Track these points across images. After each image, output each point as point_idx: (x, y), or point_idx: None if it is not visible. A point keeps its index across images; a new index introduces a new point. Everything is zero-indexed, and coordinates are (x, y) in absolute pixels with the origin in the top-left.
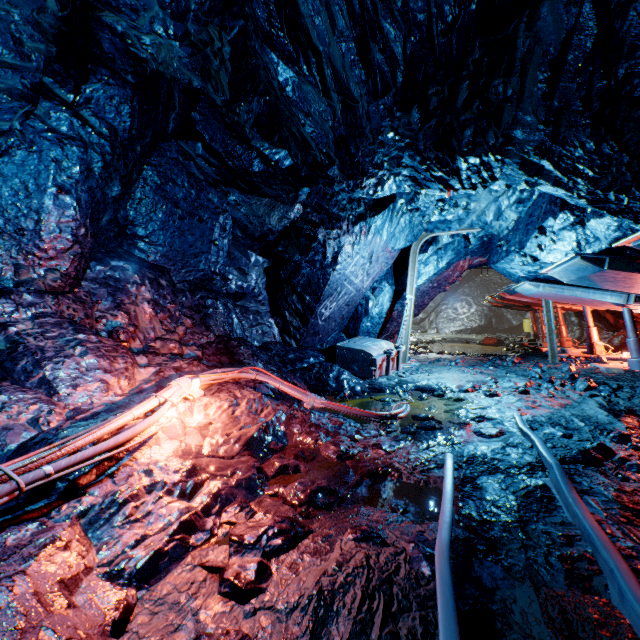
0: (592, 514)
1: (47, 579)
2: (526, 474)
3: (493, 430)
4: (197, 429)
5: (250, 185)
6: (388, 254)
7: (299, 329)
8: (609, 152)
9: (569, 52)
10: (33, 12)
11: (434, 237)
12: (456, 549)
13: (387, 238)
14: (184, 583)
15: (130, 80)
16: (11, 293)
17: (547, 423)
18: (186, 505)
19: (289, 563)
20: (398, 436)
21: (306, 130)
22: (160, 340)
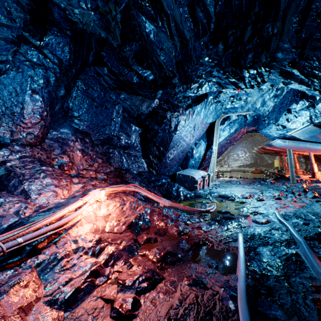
0: None
1: (12, 307)
2: (285, 246)
3: (263, 220)
4: (102, 217)
5: (131, 89)
6: (203, 125)
7: (157, 164)
8: None
9: (313, 3)
10: None
11: (228, 116)
12: (248, 292)
13: (203, 117)
14: (91, 308)
15: (68, 33)
16: (8, 145)
17: (293, 216)
18: (95, 260)
19: (151, 299)
20: (210, 222)
21: (161, 58)
22: (85, 170)
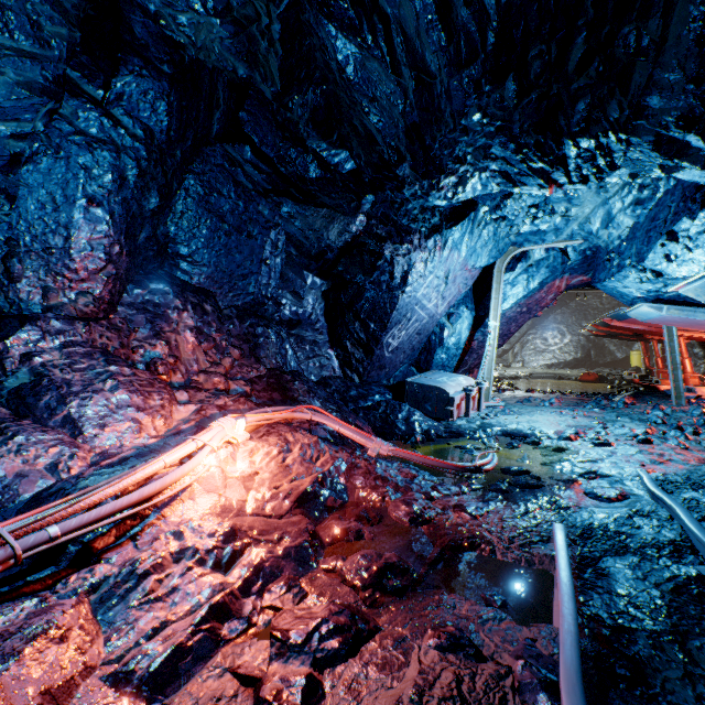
0: None
1: (26, 690)
2: (670, 558)
3: (611, 491)
4: (240, 480)
5: (305, 194)
6: (467, 273)
7: (362, 362)
8: None
9: None
10: None
11: (523, 252)
12: (586, 673)
13: (466, 254)
14: (208, 697)
15: (166, 71)
16: (37, 319)
17: (685, 484)
18: (220, 580)
19: (348, 680)
20: (486, 495)
21: (370, 120)
22: (203, 373)
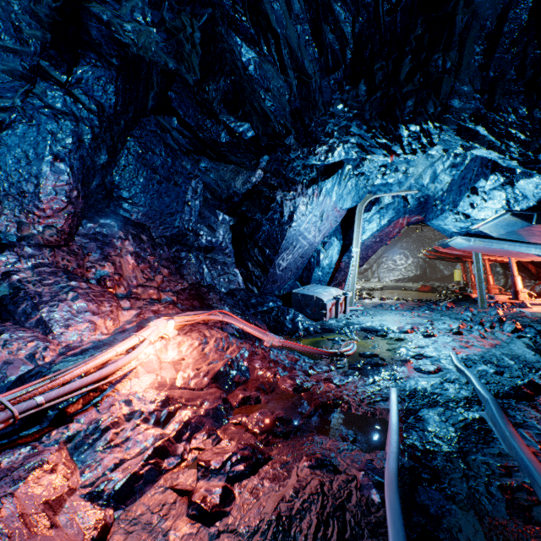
0: (527, 446)
1: (33, 501)
2: (463, 408)
3: (431, 367)
4: (171, 364)
5: (218, 154)
6: (337, 213)
7: (260, 278)
8: (540, 117)
9: (505, 25)
10: (30, 3)
11: (377, 198)
12: (402, 477)
13: (336, 199)
14: (156, 504)
15: (114, 63)
16: (14, 246)
17: (480, 361)
18: (160, 432)
19: (250, 488)
20: (347, 371)
21: (266, 104)
22: (141, 287)
